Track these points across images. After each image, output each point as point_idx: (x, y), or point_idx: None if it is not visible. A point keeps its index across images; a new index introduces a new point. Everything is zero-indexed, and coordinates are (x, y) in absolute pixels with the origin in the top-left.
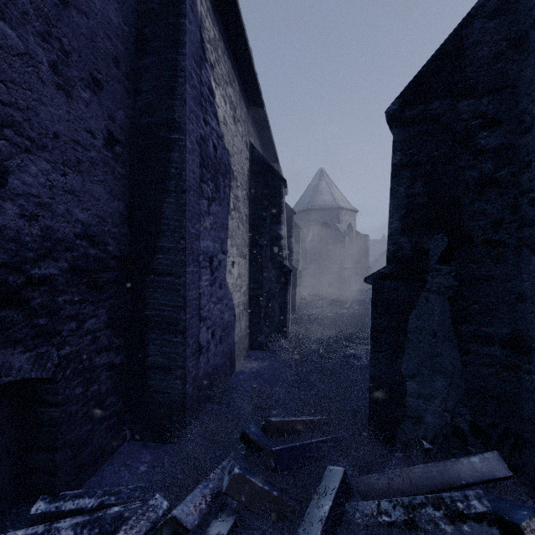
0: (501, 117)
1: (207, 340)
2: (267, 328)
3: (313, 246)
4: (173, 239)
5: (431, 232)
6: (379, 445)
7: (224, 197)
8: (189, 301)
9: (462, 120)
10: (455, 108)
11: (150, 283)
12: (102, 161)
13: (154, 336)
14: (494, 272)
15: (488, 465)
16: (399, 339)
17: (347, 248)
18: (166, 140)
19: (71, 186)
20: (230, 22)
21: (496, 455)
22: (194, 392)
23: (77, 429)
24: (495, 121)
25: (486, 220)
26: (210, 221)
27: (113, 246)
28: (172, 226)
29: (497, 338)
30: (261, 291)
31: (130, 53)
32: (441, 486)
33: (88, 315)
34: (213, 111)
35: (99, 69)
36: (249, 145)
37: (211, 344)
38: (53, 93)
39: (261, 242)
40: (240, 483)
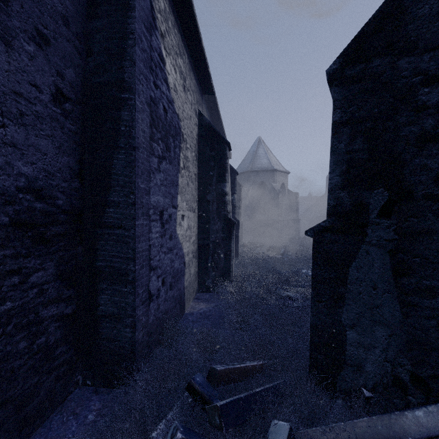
0: None
1: (158, 288)
2: (214, 273)
3: (252, 201)
4: (123, 194)
5: (371, 187)
6: (320, 391)
7: (174, 157)
8: (138, 252)
9: (403, 77)
10: (395, 65)
11: (101, 236)
12: (49, 116)
13: (105, 286)
14: (435, 226)
15: (433, 419)
16: (340, 290)
17: (280, 204)
18: (116, 99)
19: (12, 139)
20: None
21: None
22: (144, 338)
23: (21, 384)
24: (436, 77)
25: (427, 174)
26: (160, 177)
27: (62, 200)
28: (122, 182)
29: None
30: (208, 240)
31: (81, 14)
32: None
33: (33, 269)
34: (163, 77)
35: (45, 24)
36: (198, 112)
37: (161, 291)
38: None
39: (208, 198)
40: None
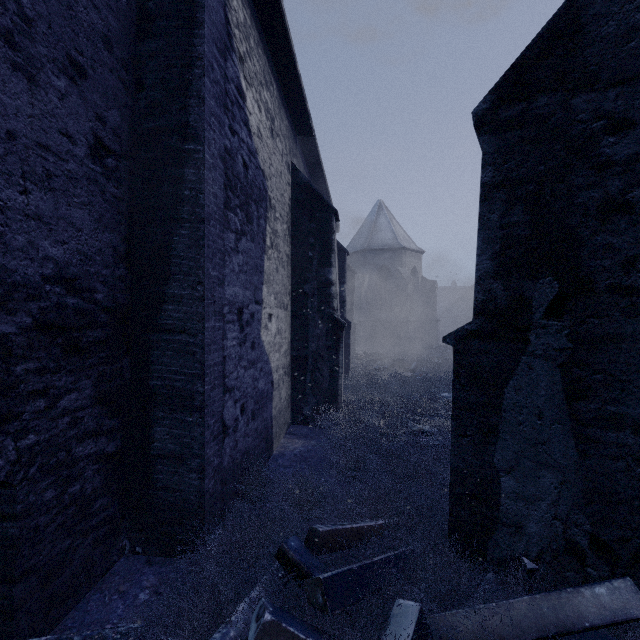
0: (635, 116)
1: (235, 417)
2: (314, 398)
3: (370, 294)
4: (187, 284)
5: (536, 275)
6: (464, 562)
7: (258, 231)
8: (208, 367)
9: (579, 122)
10: (569, 105)
11: (157, 344)
12: (86, 177)
13: (161, 414)
14: (624, 330)
15: (620, 598)
16: (491, 420)
17: (411, 297)
18: (178, 151)
19: (36, 209)
20: (265, 4)
21: (629, 584)
22: (216, 488)
23: (47, 548)
24: (625, 122)
25: (612, 258)
26: (238, 261)
27: (103, 293)
28: (186, 267)
29: (629, 421)
30: (306, 350)
31: (129, 33)
32: (556, 629)
33: (64, 389)
34: (243, 118)
35: (80, 50)
36: (291, 166)
37: (240, 422)
38: (7, 74)
39: (306, 290)
40: (272, 636)
